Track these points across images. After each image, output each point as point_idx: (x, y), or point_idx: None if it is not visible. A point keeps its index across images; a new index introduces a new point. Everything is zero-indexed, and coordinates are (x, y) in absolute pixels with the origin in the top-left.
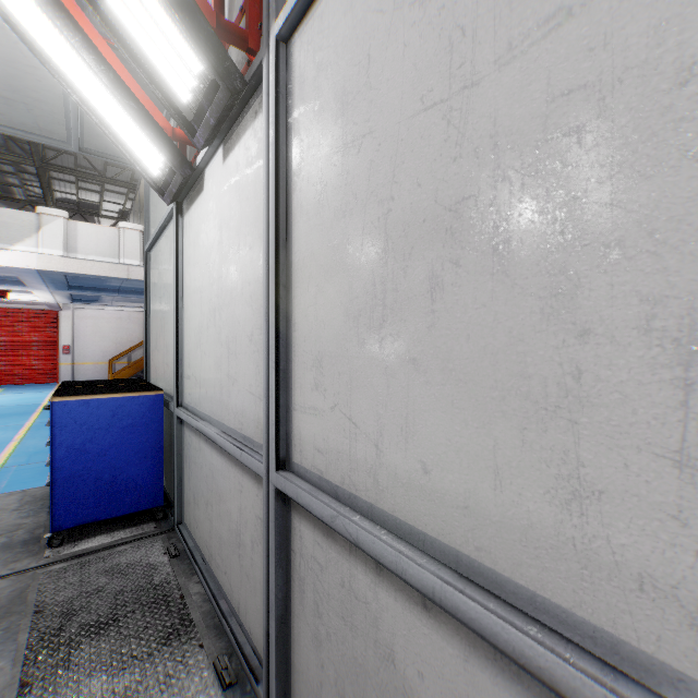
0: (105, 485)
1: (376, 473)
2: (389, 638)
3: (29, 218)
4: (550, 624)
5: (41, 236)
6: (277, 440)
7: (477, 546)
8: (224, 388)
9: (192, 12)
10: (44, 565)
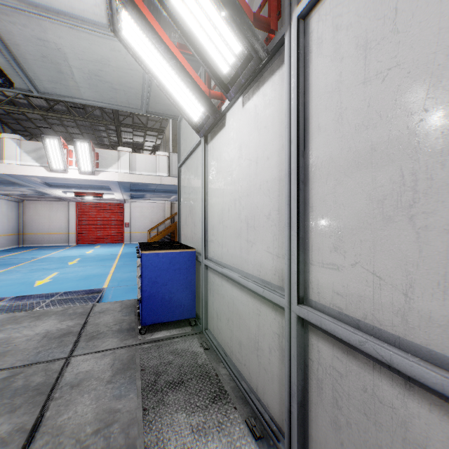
0: (166, 302)
1: (405, 315)
2: (421, 439)
3: (114, 154)
4: None
5: (119, 163)
6: (298, 284)
7: None
8: (243, 249)
9: (240, 14)
10: (139, 344)
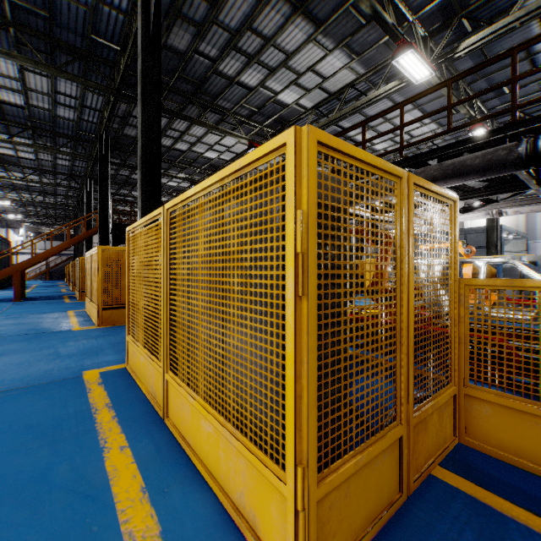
0: None
1: None
2: None
3: None
4: None
5: None
6: None
7: None
8: None
9: None
10: None
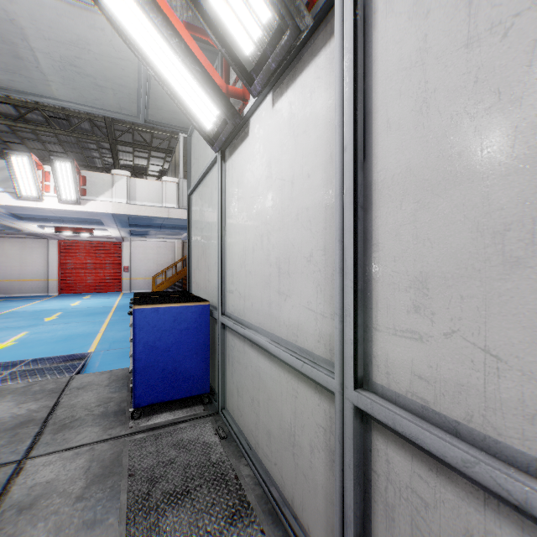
0: (169, 374)
1: None
2: None
3: (107, 178)
4: None
5: (114, 190)
6: (355, 358)
7: None
8: (273, 303)
9: None
10: (129, 434)
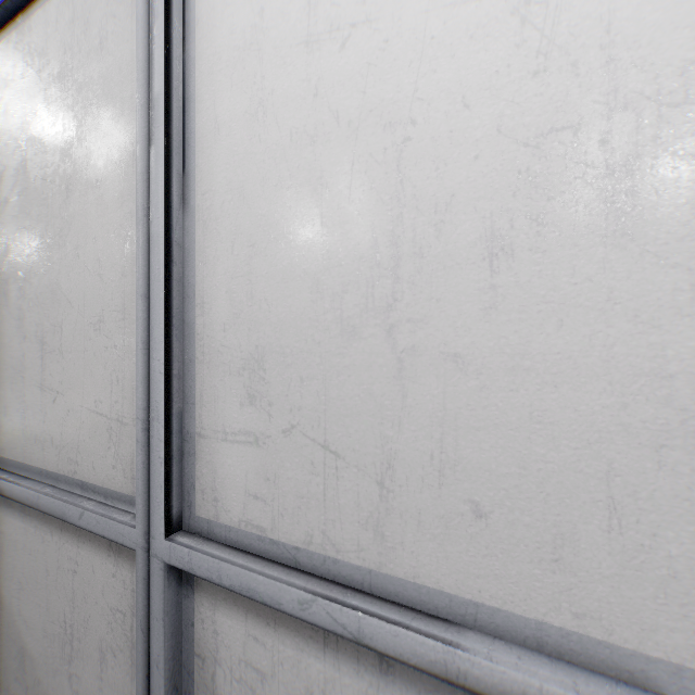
0: None
1: None
2: None
3: None
4: (20, 473)
5: None
6: None
7: (3, 449)
8: None
9: None
10: None
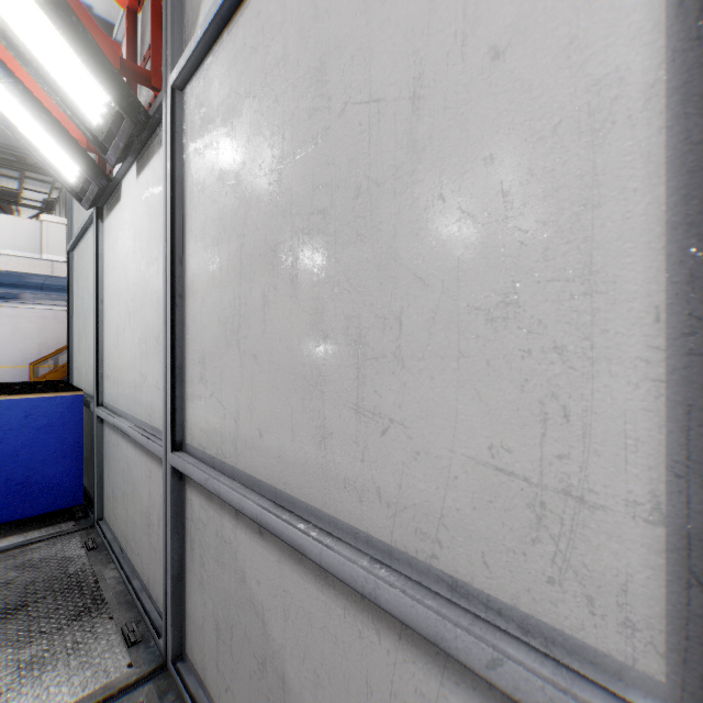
0: (18, 486)
1: (236, 442)
2: (243, 564)
3: None
4: (314, 521)
5: None
6: (173, 425)
7: (284, 482)
8: (137, 386)
9: (96, 54)
10: None
